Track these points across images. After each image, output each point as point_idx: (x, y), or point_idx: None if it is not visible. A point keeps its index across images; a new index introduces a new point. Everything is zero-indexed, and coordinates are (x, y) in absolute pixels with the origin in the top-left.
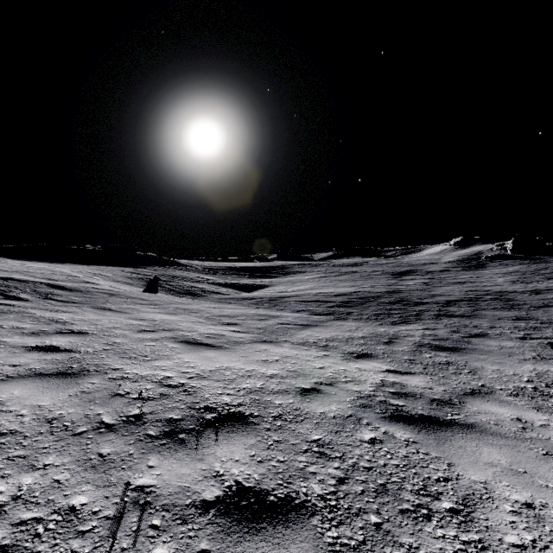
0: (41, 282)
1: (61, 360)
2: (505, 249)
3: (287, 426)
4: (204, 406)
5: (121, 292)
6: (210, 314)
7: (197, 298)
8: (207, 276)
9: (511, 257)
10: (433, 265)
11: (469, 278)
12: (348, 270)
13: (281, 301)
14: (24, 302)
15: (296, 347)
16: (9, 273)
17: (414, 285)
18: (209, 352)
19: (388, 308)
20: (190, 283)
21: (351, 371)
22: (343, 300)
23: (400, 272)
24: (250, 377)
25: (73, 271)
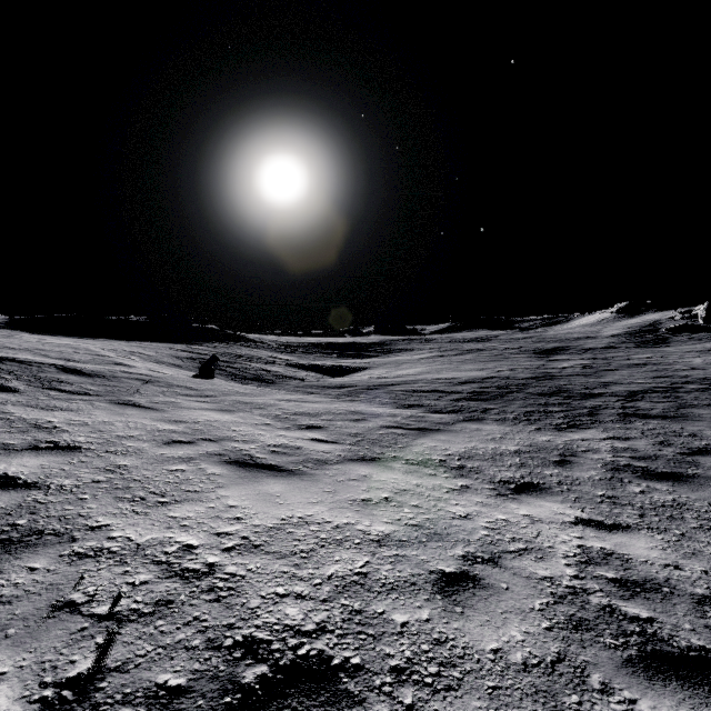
0: (51, 363)
1: (3, 508)
2: (693, 317)
3: (428, 706)
4: (243, 638)
5: (161, 378)
6: (282, 410)
7: (267, 386)
8: (283, 356)
9: (704, 329)
10: (591, 340)
11: (649, 358)
12: (472, 346)
13: (383, 390)
14: (9, 395)
15: (414, 470)
16: (16, 351)
17: (571, 368)
18: (273, 482)
19: (542, 403)
20: (259, 365)
21: (518, 525)
22: (473, 390)
23: (545, 350)
24: (341, 543)
25: (104, 349)
